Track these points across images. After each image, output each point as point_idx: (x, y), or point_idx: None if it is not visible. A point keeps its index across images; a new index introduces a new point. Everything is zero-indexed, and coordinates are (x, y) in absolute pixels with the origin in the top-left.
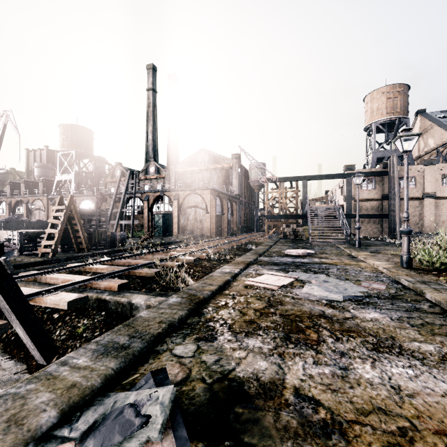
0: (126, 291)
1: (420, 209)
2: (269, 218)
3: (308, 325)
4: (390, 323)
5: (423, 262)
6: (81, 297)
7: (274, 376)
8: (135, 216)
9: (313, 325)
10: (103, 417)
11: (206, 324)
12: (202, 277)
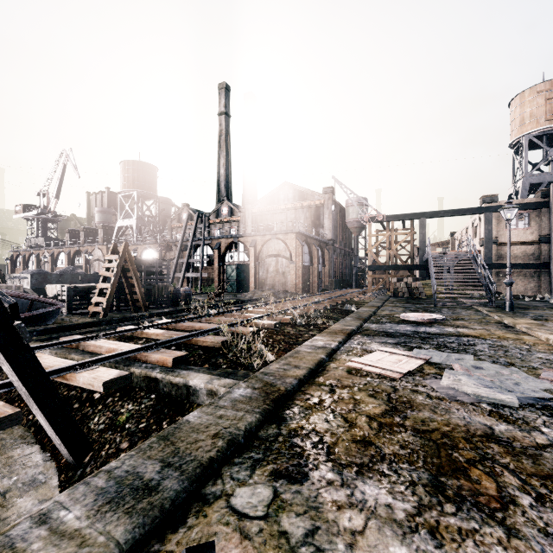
0: (183, 367)
1: None
2: (373, 269)
3: (470, 458)
4: None
5: None
6: (122, 376)
7: None
8: (204, 268)
9: (480, 459)
10: None
11: (289, 441)
12: (284, 350)
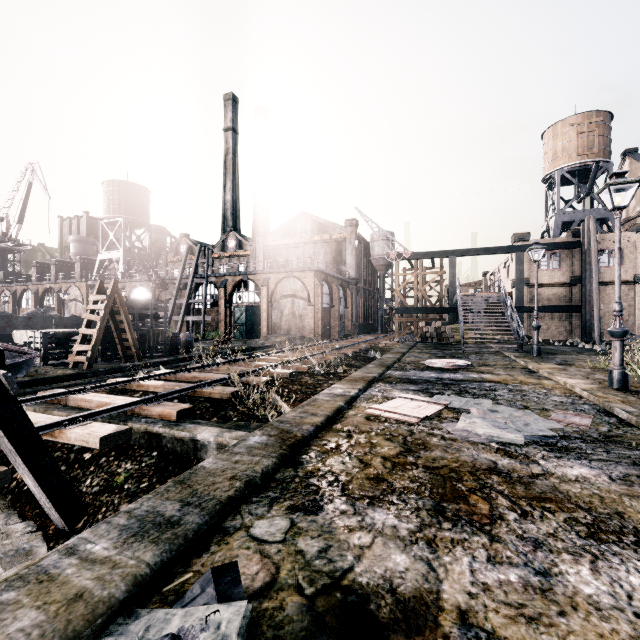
0: (188, 421)
1: (630, 299)
2: (400, 312)
3: (472, 487)
4: (609, 485)
5: None
6: (121, 431)
7: (422, 584)
8: (208, 310)
9: (480, 488)
10: None
11: (305, 481)
12: (301, 400)
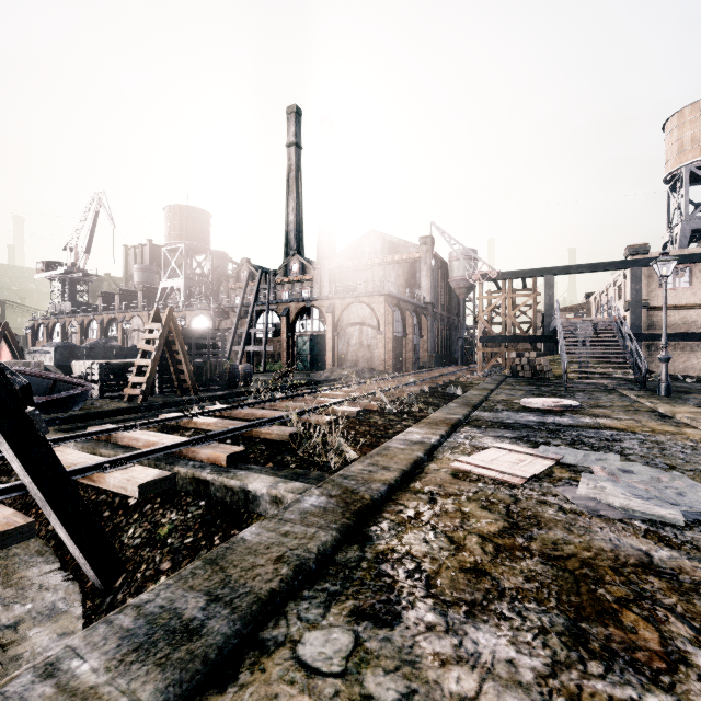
0: (241, 466)
1: None
2: (484, 341)
3: (621, 597)
4: None
5: None
6: (162, 477)
7: None
8: (269, 340)
9: (635, 598)
10: None
11: (376, 568)
12: (370, 445)
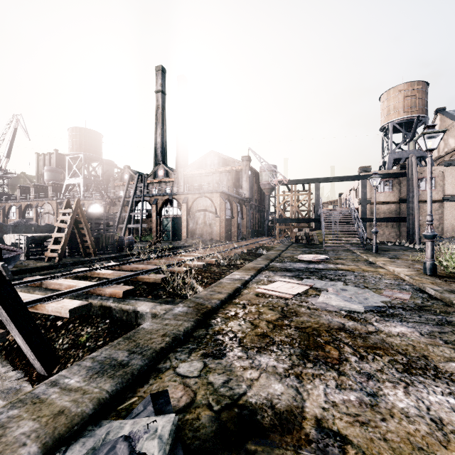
0: (131, 298)
1: (440, 213)
2: (280, 222)
3: (327, 340)
4: (419, 338)
5: (449, 269)
6: (84, 305)
7: (292, 402)
8: (144, 220)
9: (332, 340)
10: (92, 453)
11: (214, 337)
12: (210, 283)
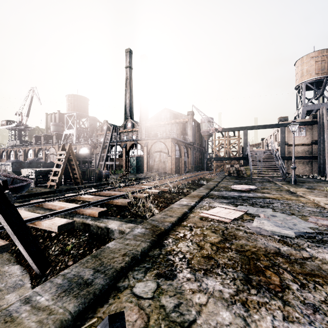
0: (105, 217)
1: None
2: (216, 159)
3: (266, 265)
4: None
5: None
6: (68, 222)
7: None
8: (117, 159)
9: (271, 265)
10: None
11: (166, 257)
12: (164, 207)
